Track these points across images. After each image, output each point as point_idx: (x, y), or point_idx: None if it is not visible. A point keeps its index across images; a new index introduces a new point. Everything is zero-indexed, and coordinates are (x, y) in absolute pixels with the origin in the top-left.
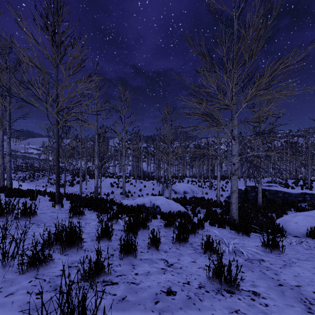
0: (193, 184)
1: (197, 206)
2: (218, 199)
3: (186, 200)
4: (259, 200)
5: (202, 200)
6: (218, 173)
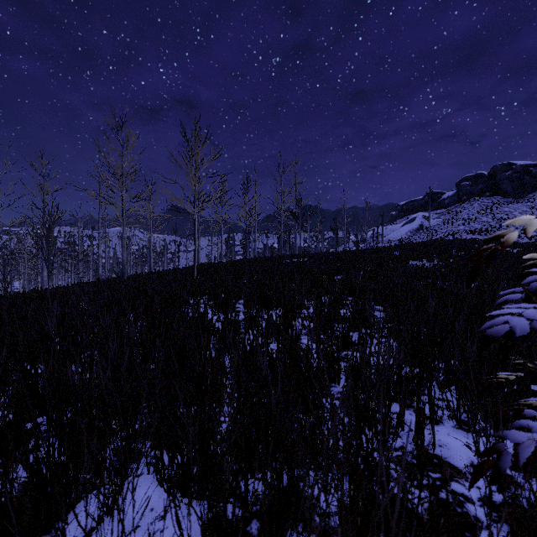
0: None
1: None
2: None
3: None
4: None
5: None
6: None
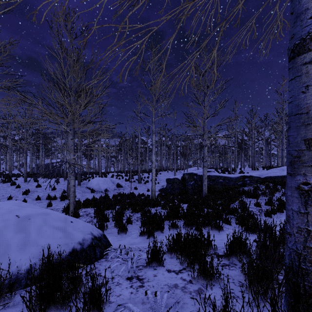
0: (118, 178)
1: (125, 210)
2: (153, 193)
3: (107, 200)
4: (204, 189)
5: (131, 197)
6: (153, 157)
